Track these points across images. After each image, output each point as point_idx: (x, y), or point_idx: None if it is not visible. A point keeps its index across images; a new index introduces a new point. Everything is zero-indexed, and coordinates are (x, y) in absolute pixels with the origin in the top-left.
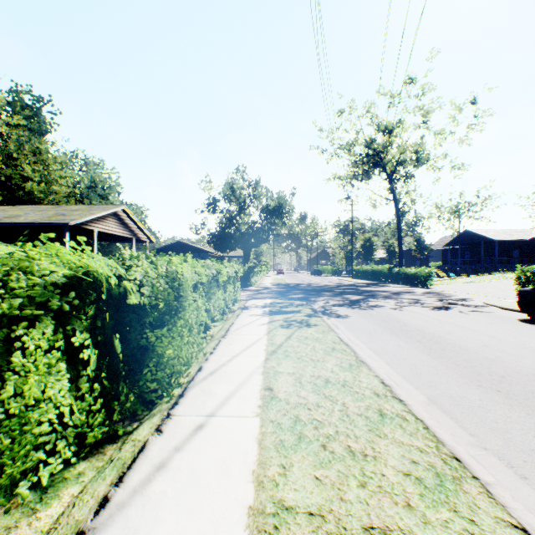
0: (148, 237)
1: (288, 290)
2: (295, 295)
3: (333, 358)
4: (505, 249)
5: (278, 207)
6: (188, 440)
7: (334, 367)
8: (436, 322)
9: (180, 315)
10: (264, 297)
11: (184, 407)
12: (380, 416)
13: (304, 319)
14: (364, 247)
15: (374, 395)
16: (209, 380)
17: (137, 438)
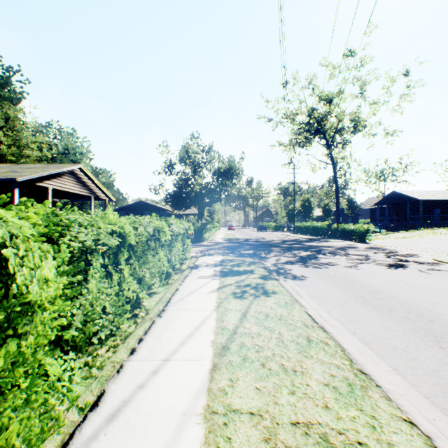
0: (107, 196)
1: (239, 245)
2: (245, 251)
3: (316, 363)
4: (427, 208)
5: (229, 170)
6: None
7: (326, 392)
8: (406, 285)
9: None
10: (215, 253)
11: None
12: None
13: (259, 283)
14: (303, 206)
15: None
16: (98, 447)
17: None
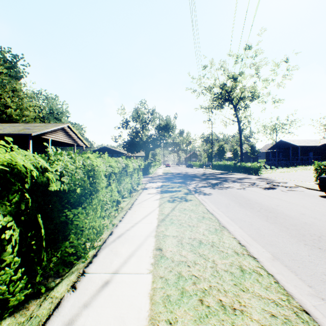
0: (84, 144)
1: (173, 177)
2: (177, 180)
3: (204, 224)
4: (304, 151)
5: (166, 125)
6: (95, 297)
7: (205, 231)
8: (268, 197)
9: (93, 197)
10: (157, 181)
11: (96, 265)
12: (241, 272)
13: (183, 196)
14: (218, 150)
15: (235, 254)
16: (117, 242)
17: (55, 295)
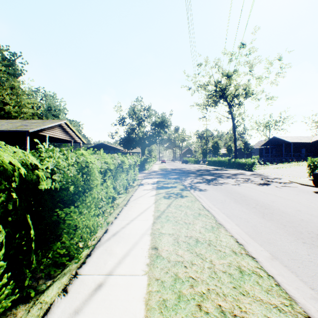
0: (81, 140)
1: (168, 173)
2: (172, 176)
3: (200, 221)
4: (297, 148)
5: (162, 122)
6: (87, 302)
7: (201, 229)
8: (263, 193)
9: (87, 195)
10: (153, 177)
11: (89, 266)
12: (240, 273)
13: (179, 192)
14: (213, 146)
15: (233, 253)
16: (111, 241)
17: (45, 300)
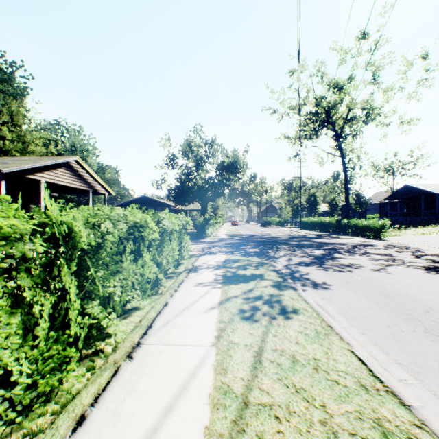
0: (106, 190)
1: (243, 242)
2: (251, 249)
3: None
4: None
5: (233, 163)
6: None
7: None
8: None
9: None
10: (218, 251)
11: None
12: None
13: (273, 295)
14: (308, 201)
15: None
16: None
17: None
